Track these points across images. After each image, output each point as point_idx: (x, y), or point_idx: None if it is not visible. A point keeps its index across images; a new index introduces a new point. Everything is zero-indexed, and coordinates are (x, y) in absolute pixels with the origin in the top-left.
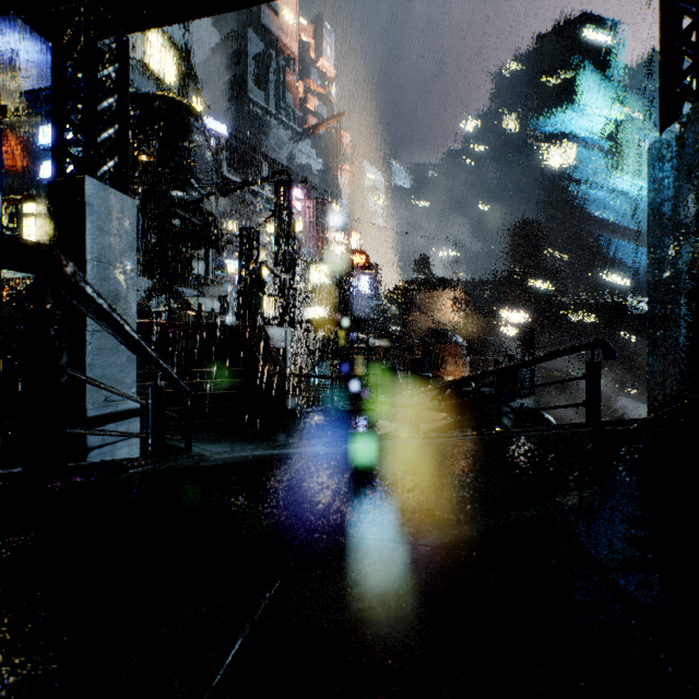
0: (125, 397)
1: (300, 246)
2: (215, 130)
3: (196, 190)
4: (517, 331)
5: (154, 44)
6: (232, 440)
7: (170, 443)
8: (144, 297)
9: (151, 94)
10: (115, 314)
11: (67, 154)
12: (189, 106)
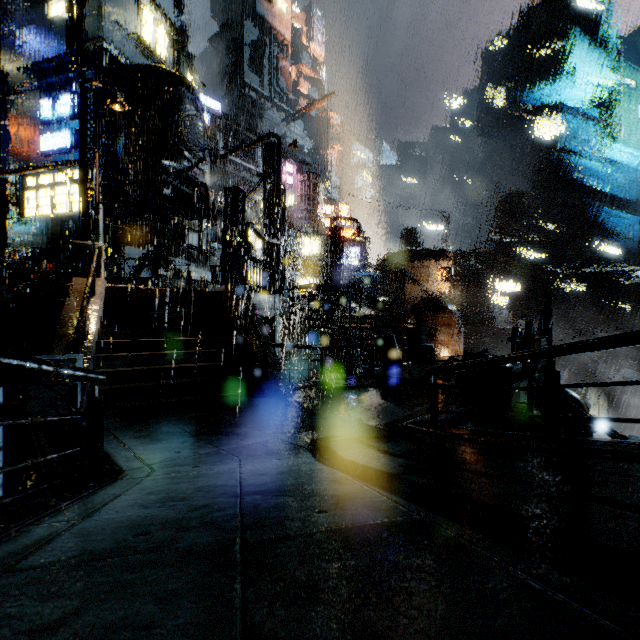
0: None
1: (292, 219)
2: (210, 107)
3: (187, 160)
4: (507, 301)
5: (148, 18)
6: (186, 435)
7: None
8: (137, 266)
9: (143, 65)
10: None
11: None
12: (181, 77)
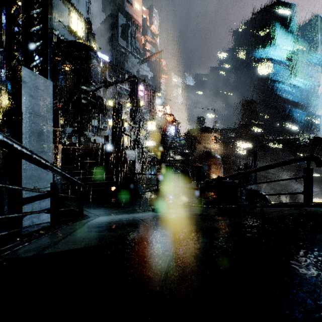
0: (27, 190)
1: (142, 112)
2: (103, 58)
3: (93, 86)
4: (245, 152)
5: (74, 18)
6: (105, 207)
7: (73, 209)
8: (69, 136)
9: (72, 41)
10: (0, 135)
11: (13, 55)
12: (90, 46)
